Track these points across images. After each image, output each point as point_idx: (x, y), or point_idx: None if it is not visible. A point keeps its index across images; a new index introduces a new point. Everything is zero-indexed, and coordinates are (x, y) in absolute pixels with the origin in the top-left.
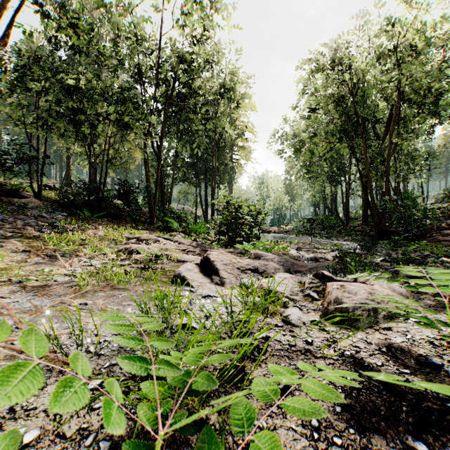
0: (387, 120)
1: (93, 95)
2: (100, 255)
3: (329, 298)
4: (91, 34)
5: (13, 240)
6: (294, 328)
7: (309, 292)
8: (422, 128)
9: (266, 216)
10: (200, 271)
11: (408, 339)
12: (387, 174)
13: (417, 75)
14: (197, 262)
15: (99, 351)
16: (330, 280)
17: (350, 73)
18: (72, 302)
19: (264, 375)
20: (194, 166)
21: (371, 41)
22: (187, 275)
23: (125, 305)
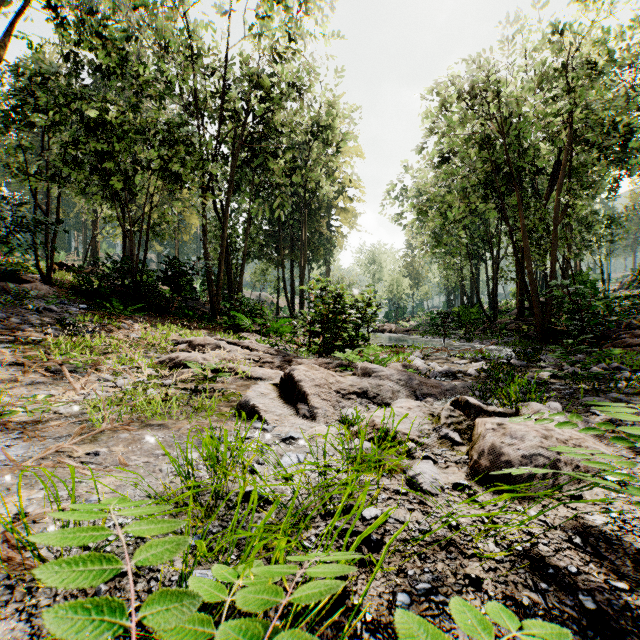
0: (553, 170)
1: (128, 134)
2: (131, 369)
3: (480, 445)
4: (128, 47)
5: (1, 346)
6: (426, 496)
7: (446, 431)
8: (603, 181)
9: (378, 309)
10: (279, 395)
11: (614, 518)
12: (554, 248)
13: (597, 105)
14: (276, 381)
15: (103, 547)
16: (478, 411)
17: (500, 102)
18: (75, 451)
19: (379, 594)
20: (275, 236)
21: (530, 56)
22: (259, 403)
23: (159, 455)
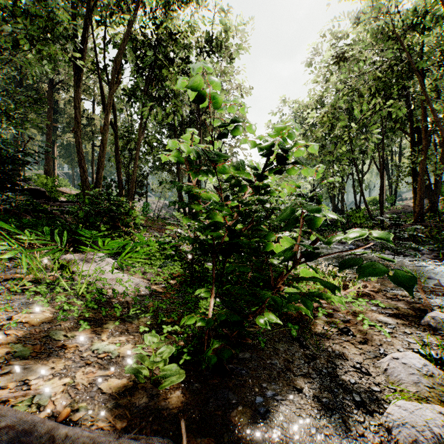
0: None
1: None
2: None
3: None
4: None
5: None
6: None
7: None
8: None
9: None
10: None
11: None
12: None
13: None
14: None
15: None
16: None
17: None
18: None
19: None
20: None
21: None
22: None
23: None
